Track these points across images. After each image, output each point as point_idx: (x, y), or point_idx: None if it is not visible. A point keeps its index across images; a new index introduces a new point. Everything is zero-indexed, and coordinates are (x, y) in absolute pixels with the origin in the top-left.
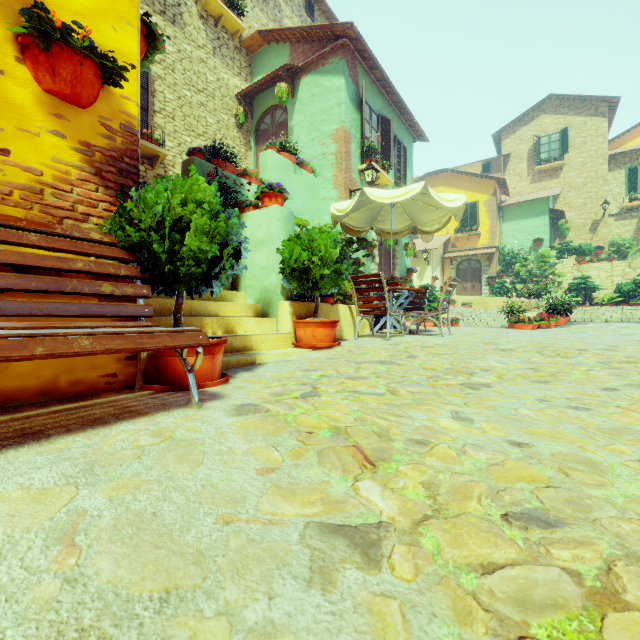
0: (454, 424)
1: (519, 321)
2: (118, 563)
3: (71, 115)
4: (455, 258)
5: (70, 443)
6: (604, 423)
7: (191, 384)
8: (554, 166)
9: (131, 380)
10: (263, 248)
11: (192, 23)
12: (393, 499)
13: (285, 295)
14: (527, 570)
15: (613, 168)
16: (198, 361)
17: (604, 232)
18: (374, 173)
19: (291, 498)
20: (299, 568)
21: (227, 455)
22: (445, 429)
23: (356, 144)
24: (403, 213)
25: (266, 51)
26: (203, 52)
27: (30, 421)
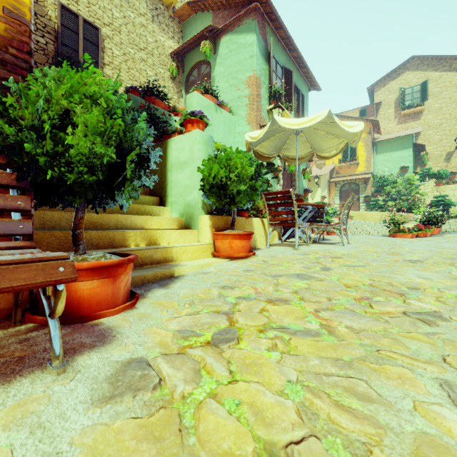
0: None
1: (400, 231)
2: None
3: None
4: (339, 182)
5: None
6: None
7: (51, 336)
8: (416, 111)
9: None
10: (186, 168)
11: None
12: None
13: (205, 210)
14: None
15: None
16: (57, 304)
17: (456, 161)
18: (280, 111)
19: None
20: None
21: None
22: None
23: (265, 89)
24: (305, 141)
25: (194, 19)
26: (144, 19)
27: None
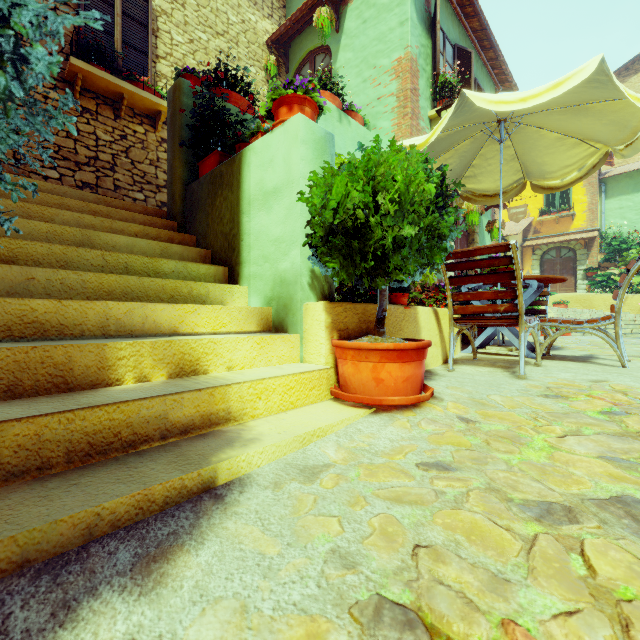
0: None
1: None
2: None
3: None
4: (539, 246)
5: None
6: None
7: None
8: None
9: None
10: (277, 202)
11: None
12: None
13: (318, 290)
14: None
15: None
16: None
17: None
18: None
19: None
20: None
21: None
22: None
23: (425, 81)
24: (512, 159)
25: None
26: None
27: None
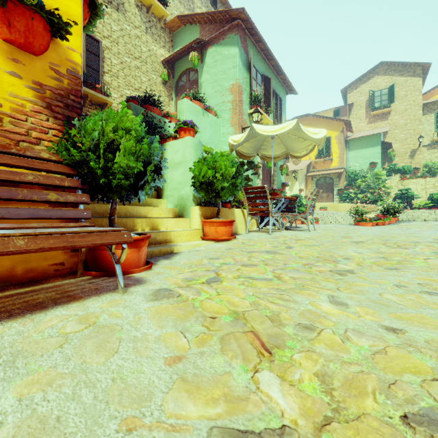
0: (333, 308)
1: (362, 220)
2: None
3: (26, 60)
4: (315, 176)
5: (6, 330)
6: None
7: (118, 273)
8: (384, 112)
9: (75, 267)
10: (180, 168)
11: (131, 10)
12: (292, 395)
13: (196, 202)
14: None
15: (426, 113)
16: (123, 255)
17: (420, 157)
18: (259, 115)
19: (195, 394)
20: None
21: (140, 342)
22: (326, 313)
23: (246, 95)
24: (280, 143)
25: (183, 30)
26: (138, 31)
27: None
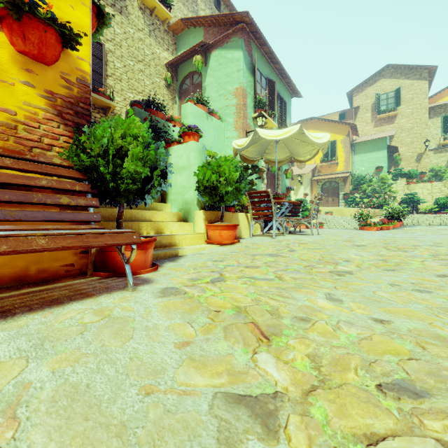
0: (328, 304)
1: (367, 225)
2: (50, 436)
3: (39, 70)
4: (320, 180)
5: (29, 320)
6: (444, 303)
7: (127, 272)
8: (390, 115)
9: (85, 268)
10: (184, 172)
11: (134, 13)
12: (285, 370)
13: (200, 206)
14: (406, 441)
15: (432, 116)
16: (133, 255)
17: (426, 162)
18: (263, 119)
19: (202, 369)
20: (208, 439)
21: (152, 331)
22: (322, 308)
23: (250, 99)
24: (284, 147)
25: (187, 33)
26: (142, 34)
27: (3, 301)
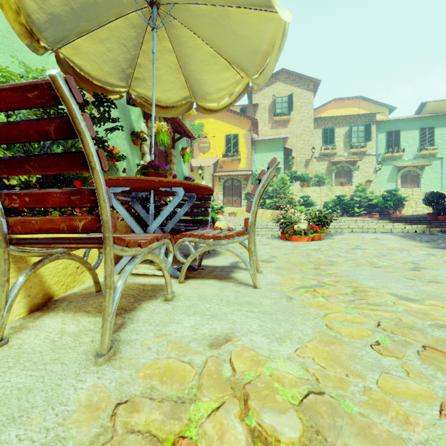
0: None
1: (295, 233)
2: None
3: None
4: (222, 177)
5: None
6: None
7: None
8: (285, 119)
9: None
10: None
11: None
12: None
13: None
14: None
15: (316, 127)
16: None
17: (312, 168)
18: None
19: None
20: None
21: None
22: None
23: None
24: (177, 69)
25: None
26: None
27: None
